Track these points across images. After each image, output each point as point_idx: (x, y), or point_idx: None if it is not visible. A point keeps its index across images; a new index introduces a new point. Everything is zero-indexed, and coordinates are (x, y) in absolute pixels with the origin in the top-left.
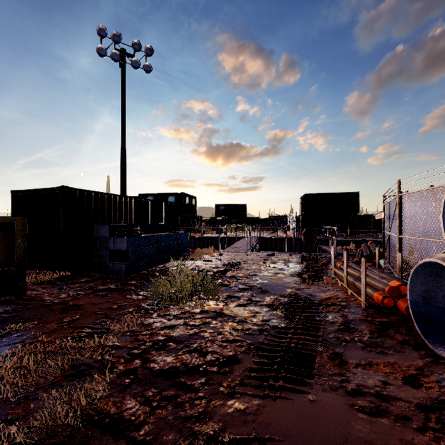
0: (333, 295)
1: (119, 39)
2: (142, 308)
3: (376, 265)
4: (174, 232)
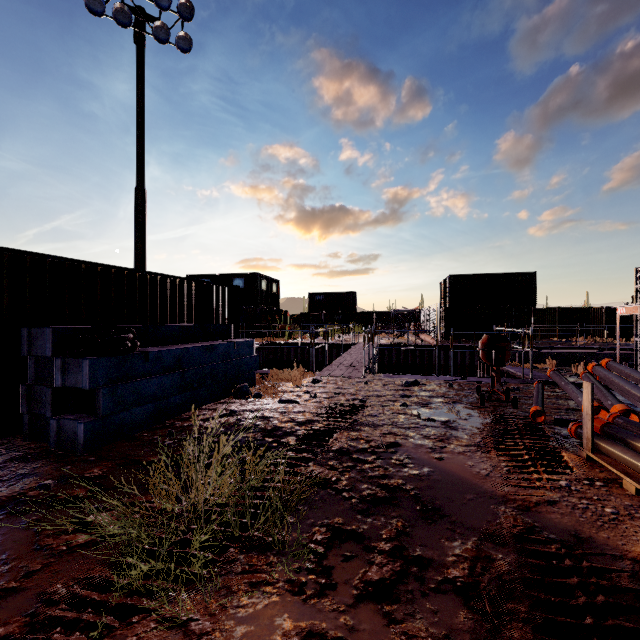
0: None
1: None
2: (41, 620)
3: None
4: (224, 341)
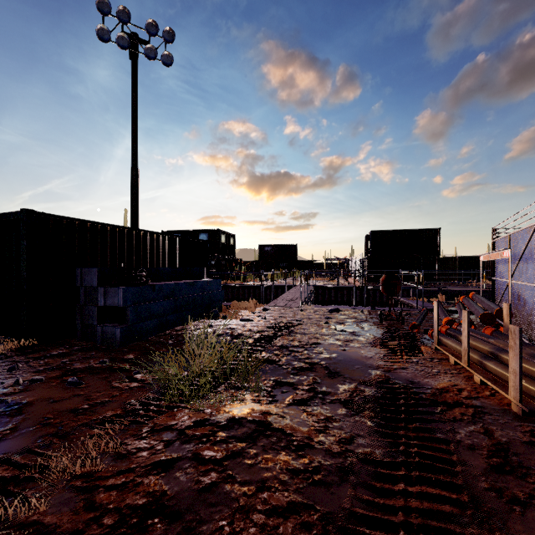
0: (450, 384)
1: (128, 19)
2: (130, 410)
3: (504, 331)
4: (201, 279)
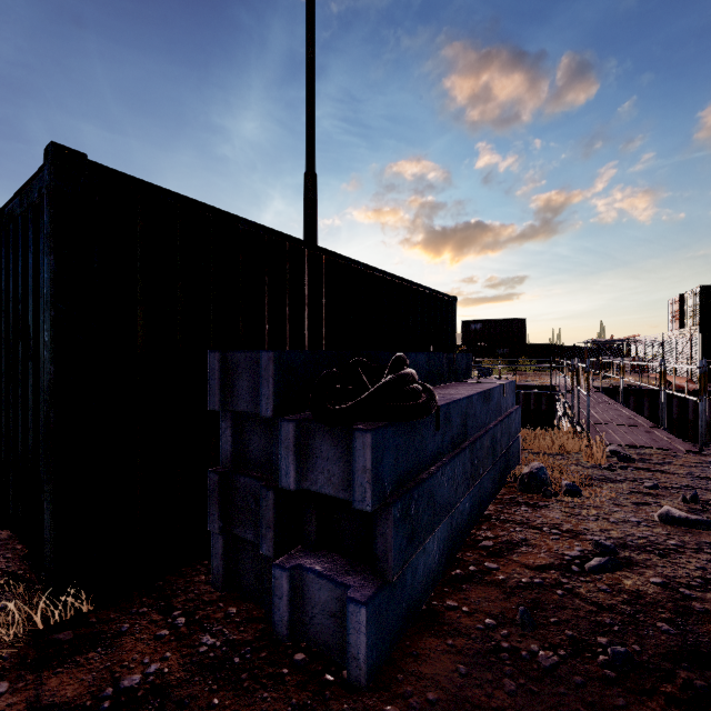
0: None
1: None
2: None
3: None
4: (483, 382)
